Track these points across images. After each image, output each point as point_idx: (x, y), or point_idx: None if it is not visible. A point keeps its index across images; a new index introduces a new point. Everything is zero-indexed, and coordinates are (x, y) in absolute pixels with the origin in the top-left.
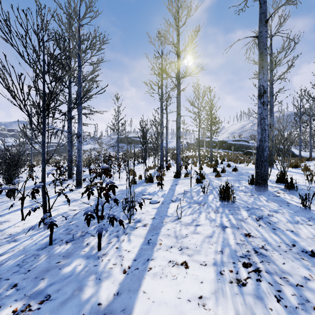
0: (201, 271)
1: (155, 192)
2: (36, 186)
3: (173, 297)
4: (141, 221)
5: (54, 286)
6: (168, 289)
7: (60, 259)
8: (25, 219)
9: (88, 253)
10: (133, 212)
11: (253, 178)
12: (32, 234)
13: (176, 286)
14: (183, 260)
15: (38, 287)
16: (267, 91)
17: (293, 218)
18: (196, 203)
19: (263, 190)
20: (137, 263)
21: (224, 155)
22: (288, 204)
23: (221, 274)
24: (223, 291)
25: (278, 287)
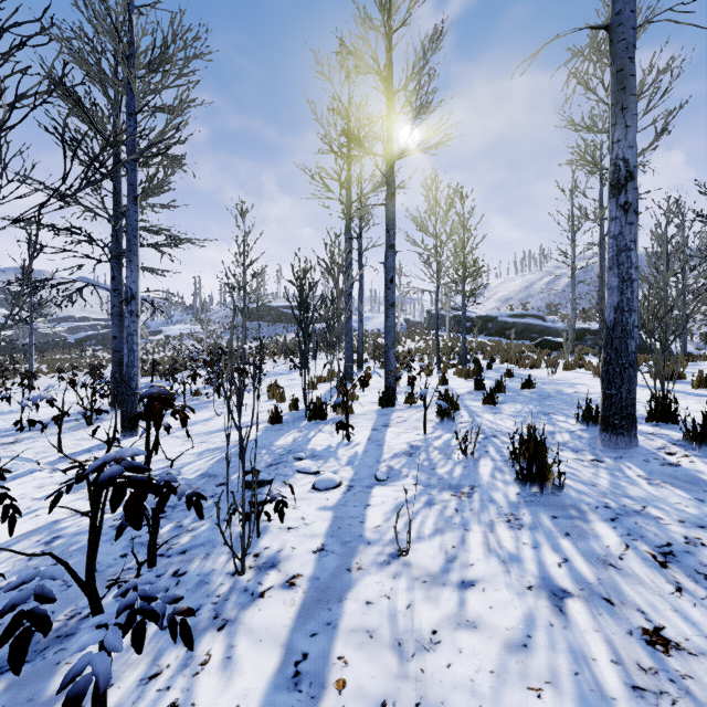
0: None
1: (330, 448)
2: None
3: None
4: (279, 562)
5: None
6: None
7: None
8: None
9: None
10: (258, 529)
11: (590, 411)
12: None
13: None
14: None
15: None
16: (635, 175)
17: None
18: (446, 486)
19: (626, 446)
20: None
21: (491, 348)
22: None
23: None
24: None
25: None
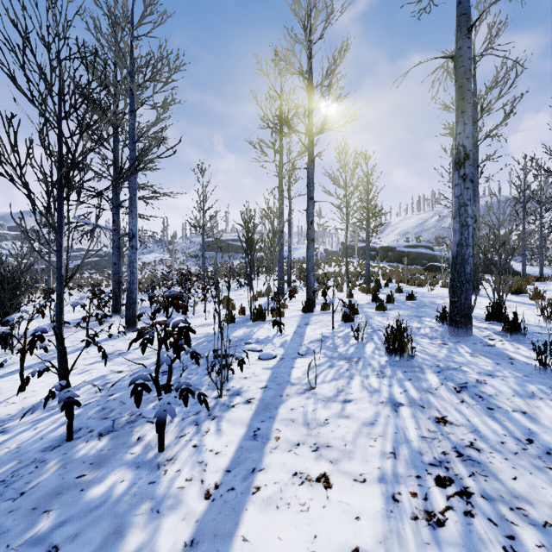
0: (355, 494)
1: (268, 338)
2: (39, 330)
3: (303, 550)
4: (241, 393)
5: (68, 528)
6: (292, 533)
7: (85, 470)
8: (28, 389)
9: (140, 458)
10: (228, 377)
11: (445, 313)
12: (38, 419)
13: (307, 526)
14: (320, 471)
15: (36, 530)
16: (470, 156)
17: (523, 388)
18: (342, 358)
19: (464, 335)
20: (232, 477)
21: (390, 271)
22: (511, 361)
23: (394, 501)
24: (400, 537)
25: (509, 529)
